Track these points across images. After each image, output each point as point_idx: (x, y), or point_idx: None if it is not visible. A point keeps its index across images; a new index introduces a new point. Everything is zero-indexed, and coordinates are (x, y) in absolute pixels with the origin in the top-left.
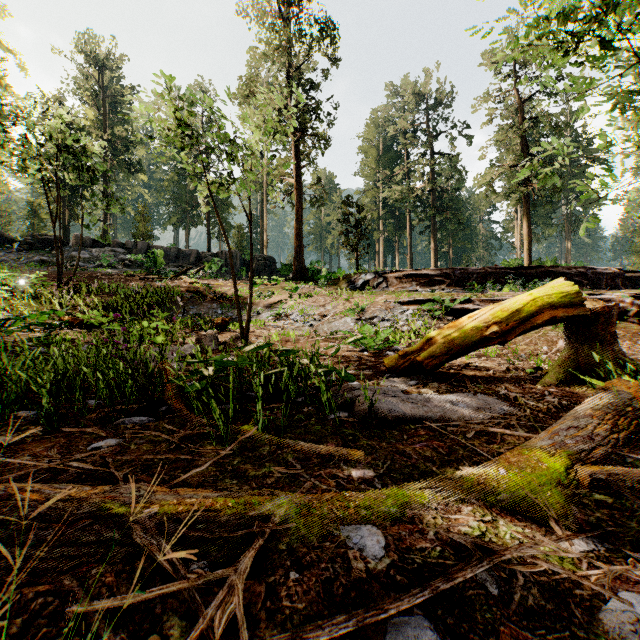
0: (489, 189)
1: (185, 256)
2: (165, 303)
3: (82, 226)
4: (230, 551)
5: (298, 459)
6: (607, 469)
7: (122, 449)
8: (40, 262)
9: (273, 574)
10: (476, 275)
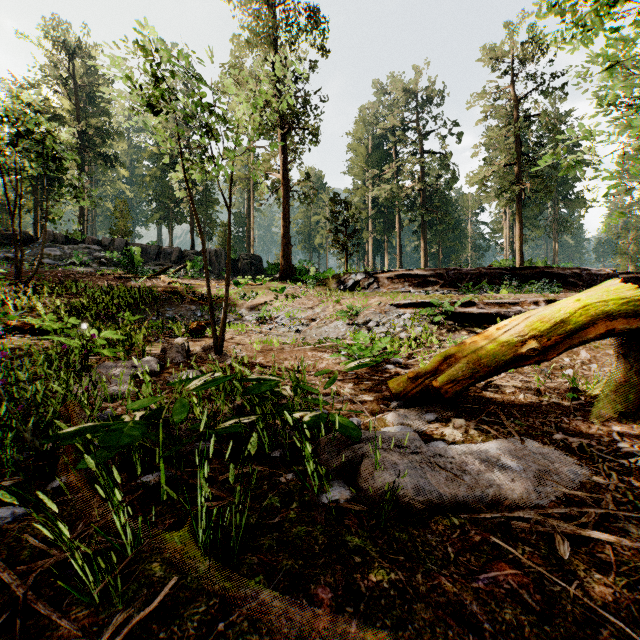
0: (481, 188)
1: (166, 254)
2: (138, 305)
3: (46, 219)
4: None
5: None
6: None
7: None
8: (5, 259)
9: None
10: (470, 276)
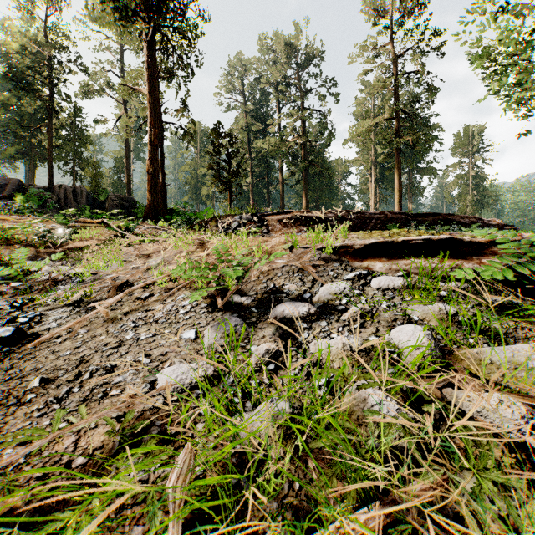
0: (366, 138)
1: None
2: None
3: None
4: None
5: None
6: None
7: None
8: None
9: None
10: (375, 220)
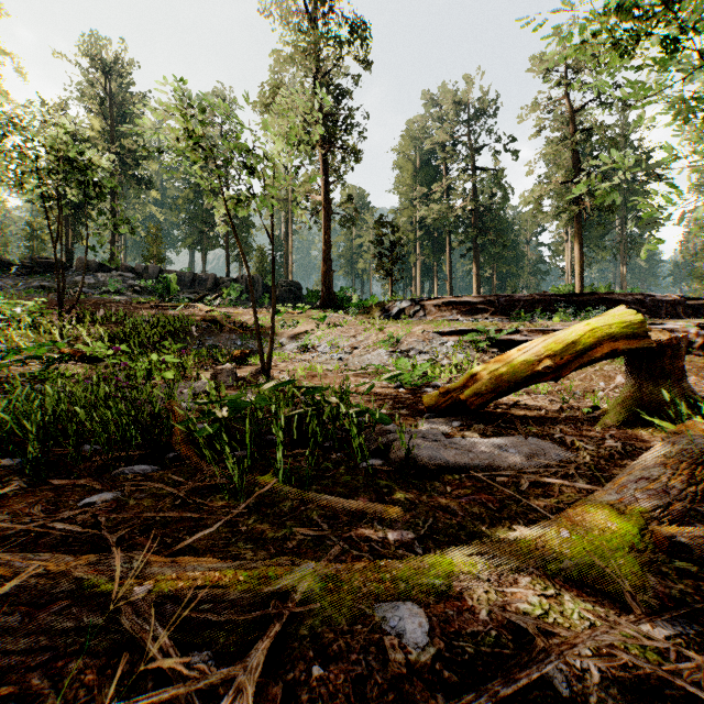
0: (537, 208)
1: (201, 281)
2: (178, 333)
3: (86, 248)
4: (240, 637)
5: (324, 517)
6: (688, 530)
7: (119, 505)
8: (40, 288)
9: (292, 668)
10: (523, 303)
